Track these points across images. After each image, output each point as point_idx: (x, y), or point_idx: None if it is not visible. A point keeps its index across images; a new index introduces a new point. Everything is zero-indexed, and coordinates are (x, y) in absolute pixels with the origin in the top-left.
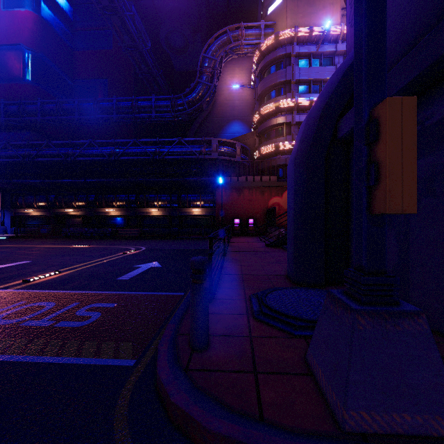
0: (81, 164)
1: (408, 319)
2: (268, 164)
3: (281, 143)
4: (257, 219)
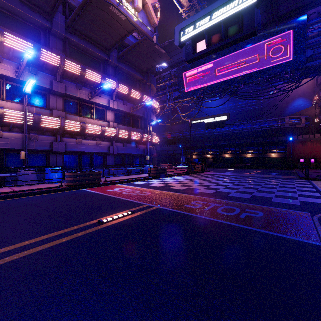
0: (213, 135)
1: None
2: None
3: None
4: (317, 159)
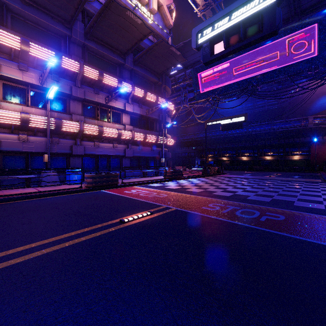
0: (229, 137)
1: None
2: None
3: None
4: None
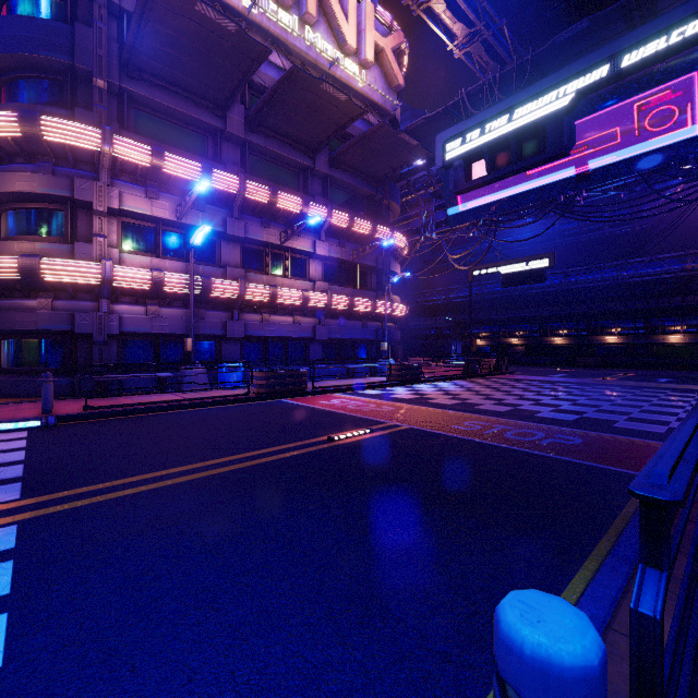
0: (524, 295)
1: None
2: None
3: None
4: None
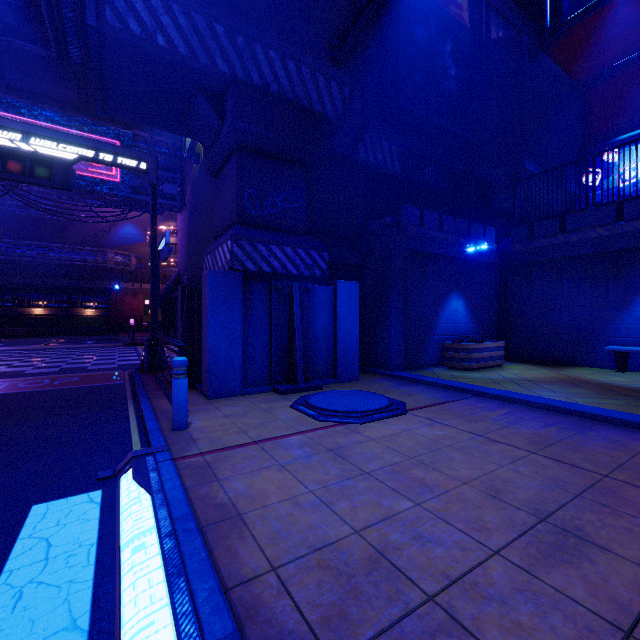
0: None
1: (161, 332)
2: (161, 275)
3: (172, 259)
4: None
